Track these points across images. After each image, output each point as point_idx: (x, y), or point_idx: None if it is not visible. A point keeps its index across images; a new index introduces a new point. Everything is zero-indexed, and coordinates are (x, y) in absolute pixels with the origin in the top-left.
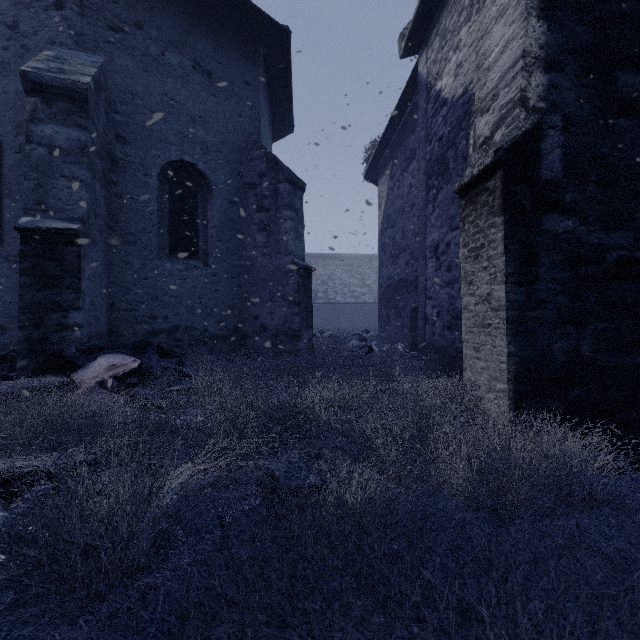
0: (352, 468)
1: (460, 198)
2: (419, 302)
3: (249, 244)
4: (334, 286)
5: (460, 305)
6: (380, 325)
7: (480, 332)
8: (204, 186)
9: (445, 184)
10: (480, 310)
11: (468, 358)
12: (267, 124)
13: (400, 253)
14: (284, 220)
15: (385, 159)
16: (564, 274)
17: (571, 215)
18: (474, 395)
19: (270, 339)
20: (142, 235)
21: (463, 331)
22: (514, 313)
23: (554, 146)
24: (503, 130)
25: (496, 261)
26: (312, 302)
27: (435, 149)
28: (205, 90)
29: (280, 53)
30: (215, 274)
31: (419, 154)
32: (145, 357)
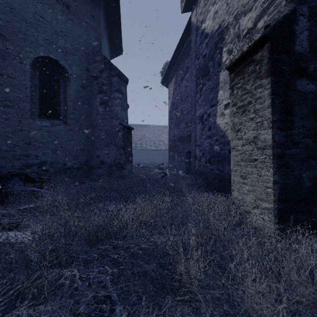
0: (158, 315)
1: (230, 73)
2: (192, 148)
3: (94, 112)
4: (145, 141)
5: (216, 149)
6: (169, 161)
7: (247, 165)
8: (64, 75)
9: (207, 81)
10: (247, 149)
11: (236, 183)
12: (106, 46)
13: (180, 122)
14: (115, 98)
15: (172, 73)
16: (309, 122)
17: (314, 80)
18: (242, 210)
19: (106, 169)
20: (18, 102)
21: (231, 164)
22: (278, 151)
23: (303, 29)
24: (265, 18)
25: (263, 112)
26: (134, 149)
27: (201, 62)
28: (65, 15)
29: (113, 3)
30: (71, 129)
31: (192, 66)
32: (10, 183)
